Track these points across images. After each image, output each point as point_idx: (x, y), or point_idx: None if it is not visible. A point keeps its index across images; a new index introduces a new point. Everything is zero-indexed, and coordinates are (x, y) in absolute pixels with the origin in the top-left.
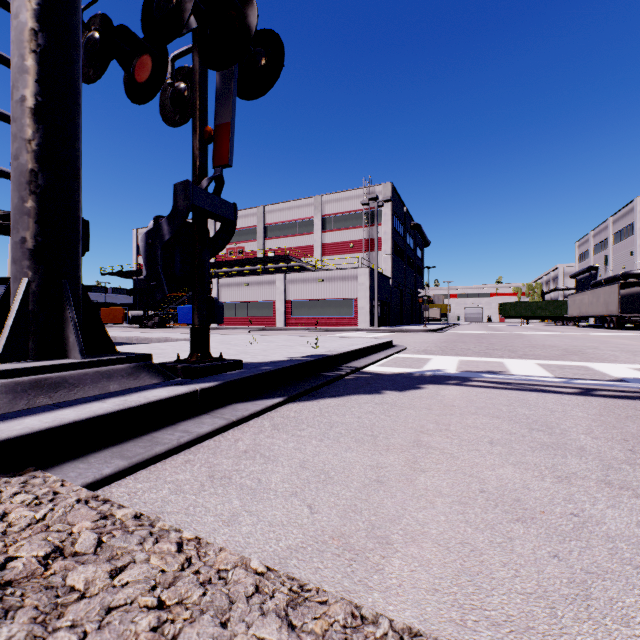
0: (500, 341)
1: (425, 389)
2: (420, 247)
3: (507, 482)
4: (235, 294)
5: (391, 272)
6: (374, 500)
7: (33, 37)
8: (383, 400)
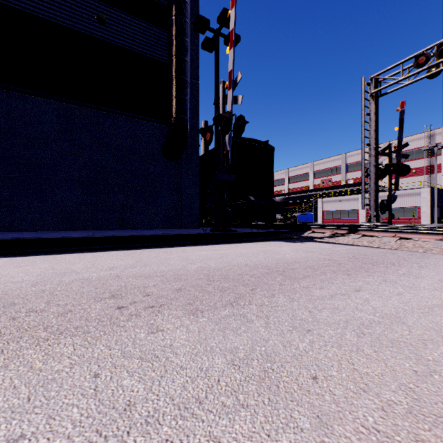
0: None
1: None
2: None
3: None
4: (332, 206)
5: None
6: None
7: (375, 182)
8: None
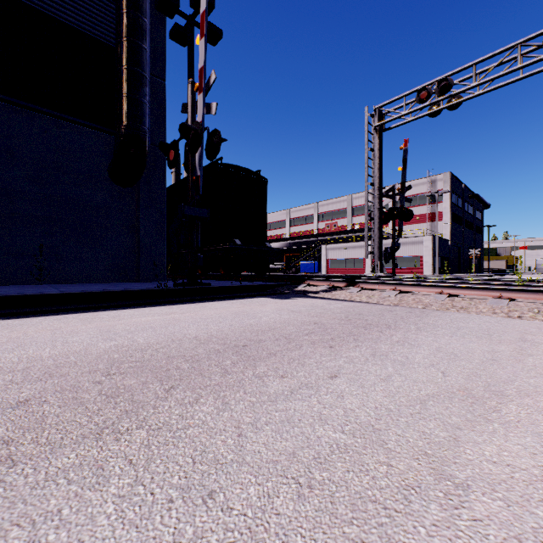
0: None
1: None
2: (479, 210)
3: None
4: (337, 254)
5: (449, 236)
6: None
7: (379, 228)
8: None
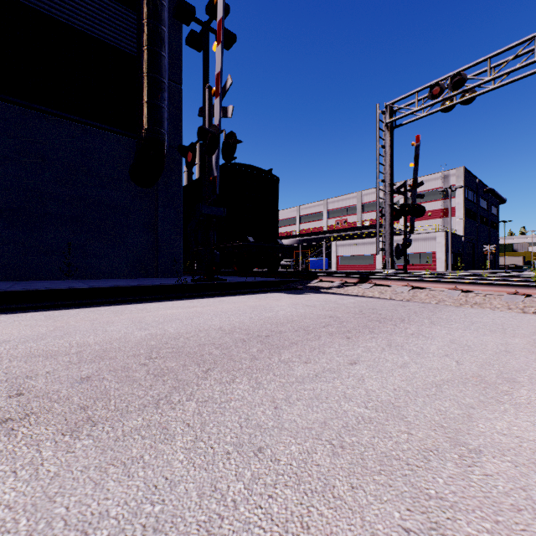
0: None
1: None
2: (495, 205)
3: None
4: (347, 251)
5: (463, 231)
6: None
7: (390, 224)
8: None
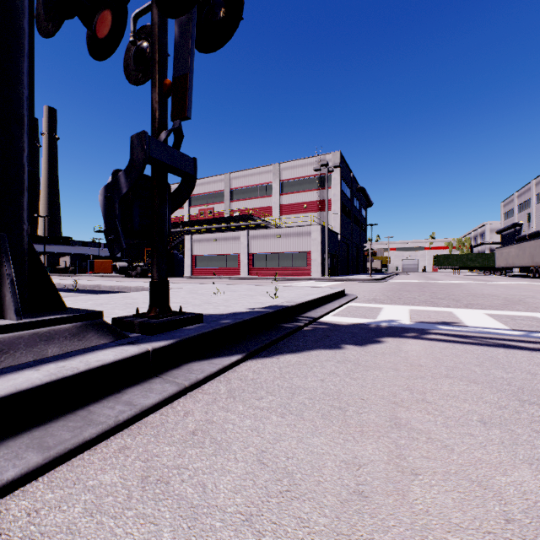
0: (441, 290)
1: (385, 343)
2: (364, 207)
3: (535, 500)
4: (205, 248)
5: (339, 229)
6: (360, 537)
7: None
8: (345, 357)
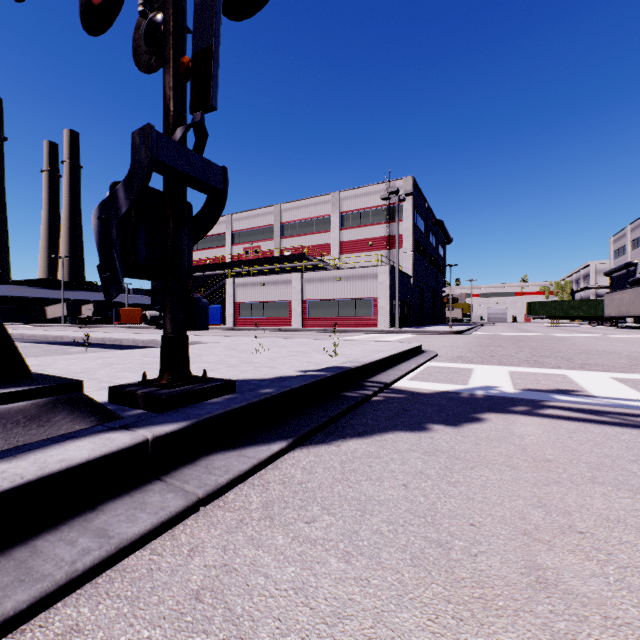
0: (542, 345)
1: (488, 422)
2: (442, 244)
3: None
4: (251, 294)
5: (412, 270)
6: None
7: None
8: (434, 444)
